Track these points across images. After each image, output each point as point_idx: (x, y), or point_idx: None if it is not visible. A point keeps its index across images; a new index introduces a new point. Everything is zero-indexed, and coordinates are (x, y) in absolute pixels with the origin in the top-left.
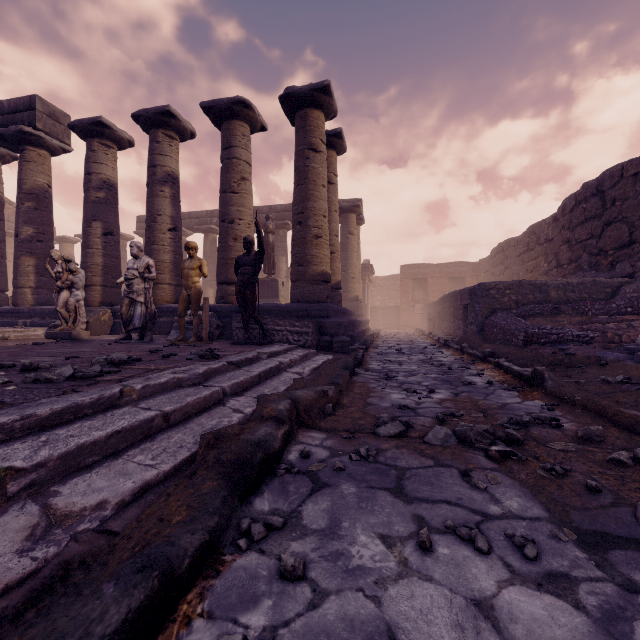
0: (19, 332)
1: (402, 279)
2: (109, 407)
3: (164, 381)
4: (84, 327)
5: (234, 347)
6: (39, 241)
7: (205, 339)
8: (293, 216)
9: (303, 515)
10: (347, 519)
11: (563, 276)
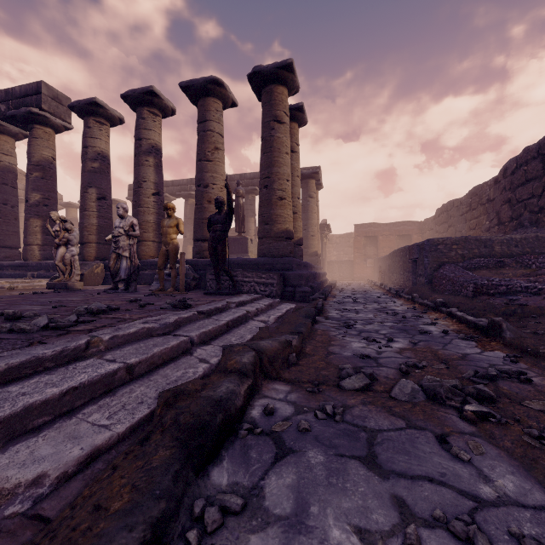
0: (26, 283)
1: (355, 237)
2: (73, 359)
3: (133, 331)
4: (78, 278)
5: (206, 297)
6: (45, 205)
7: (181, 289)
8: (260, 180)
9: (265, 493)
10: (316, 501)
11: (504, 233)
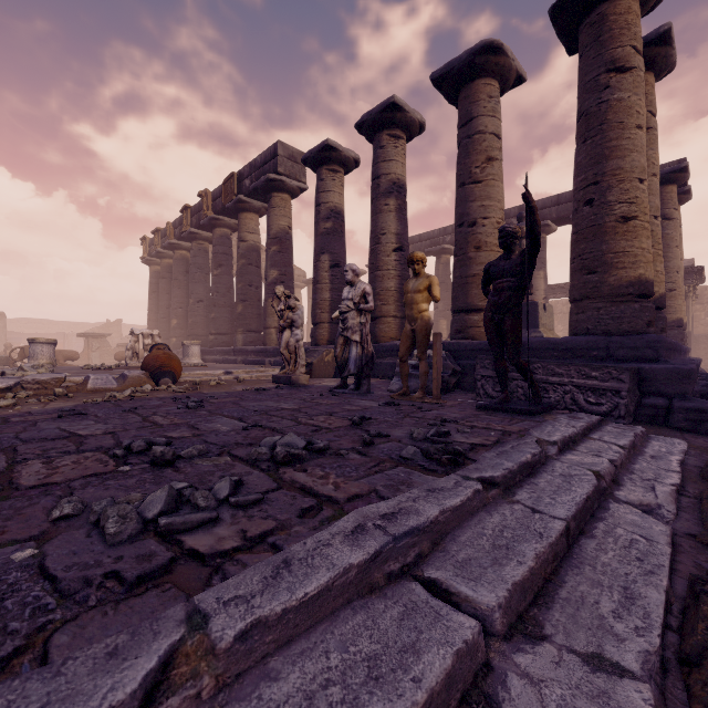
0: (260, 372)
1: None
2: None
3: (317, 588)
4: (303, 370)
5: (484, 417)
6: (282, 282)
7: (436, 395)
8: (575, 194)
9: None
10: None
11: None
